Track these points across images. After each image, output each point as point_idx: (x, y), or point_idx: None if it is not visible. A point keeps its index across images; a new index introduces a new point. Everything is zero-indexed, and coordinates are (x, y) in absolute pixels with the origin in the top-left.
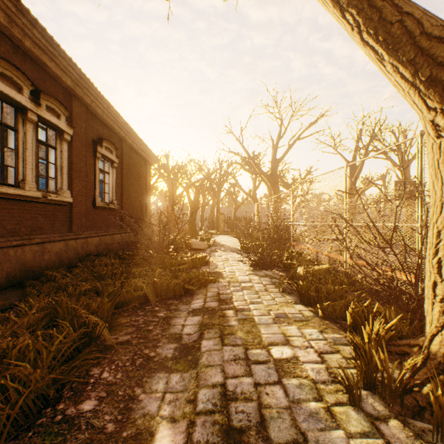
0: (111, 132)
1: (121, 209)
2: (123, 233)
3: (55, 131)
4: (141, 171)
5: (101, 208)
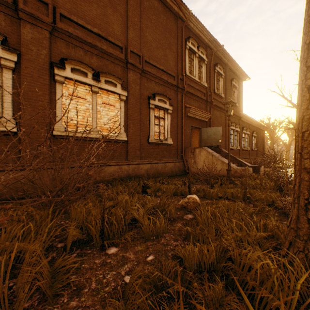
0: (254, 127)
1: (256, 150)
2: (257, 158)
3: (247, 134)
4: (261, 135)
5: (253, 150)
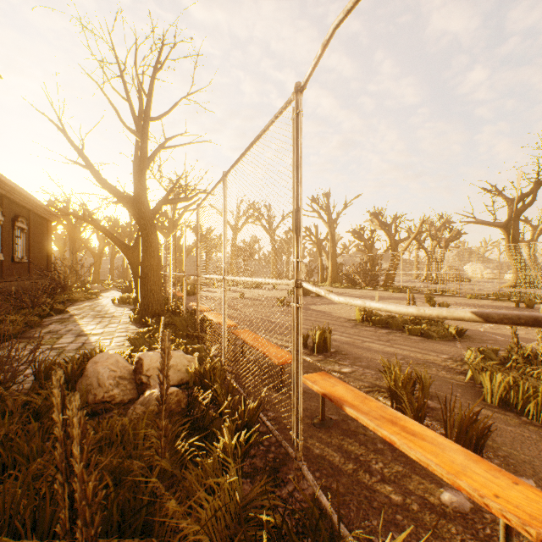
0: (22, 208)
1: (29, 262)
2: (31, 280)
3: None
4: (43, 229)
5: (17, 262)
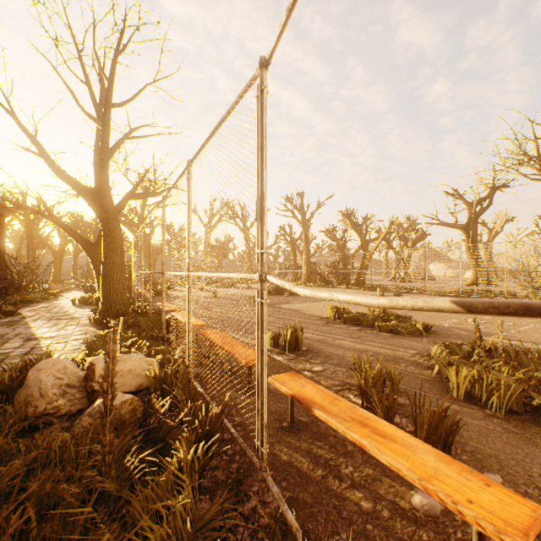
0: None
1: None
2: None
3: None
4: None
5: None
